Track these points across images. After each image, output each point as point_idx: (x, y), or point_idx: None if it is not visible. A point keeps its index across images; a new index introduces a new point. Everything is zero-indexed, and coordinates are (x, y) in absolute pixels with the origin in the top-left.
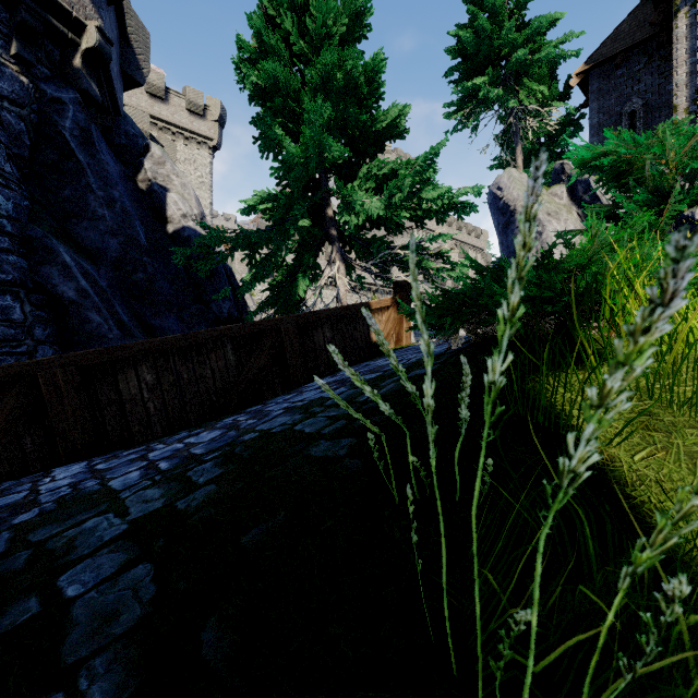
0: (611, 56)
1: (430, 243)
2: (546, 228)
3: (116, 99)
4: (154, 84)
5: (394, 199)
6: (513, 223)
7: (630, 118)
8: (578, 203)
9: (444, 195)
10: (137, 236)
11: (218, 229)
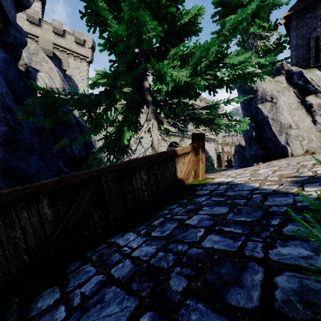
0: (305, 5)
1: (224, 105)
2: (279, 100)
3: (4, 10)
4: (57, 28)
5: (199, 66)
6: (255, 97)
7: (316, 40)
8: (294, 86)
9: (244, 62)
10: (2, 99)
11: (51, 91)
